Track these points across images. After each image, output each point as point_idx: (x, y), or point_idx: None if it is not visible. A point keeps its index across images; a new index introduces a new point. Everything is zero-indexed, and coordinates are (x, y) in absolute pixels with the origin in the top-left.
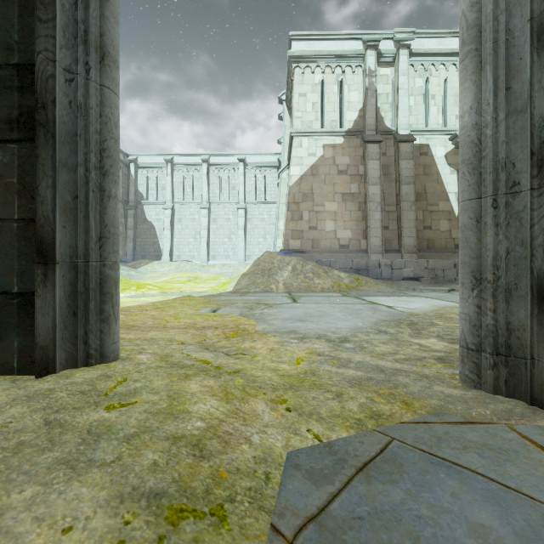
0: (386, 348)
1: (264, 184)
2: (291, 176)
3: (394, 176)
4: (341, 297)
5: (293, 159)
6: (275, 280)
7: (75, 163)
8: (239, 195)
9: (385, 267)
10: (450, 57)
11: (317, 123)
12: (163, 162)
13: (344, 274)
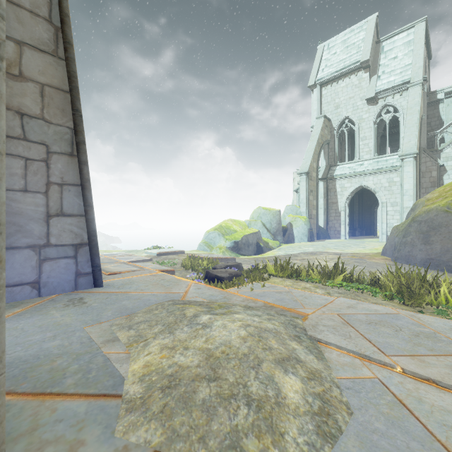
0: None
1: None
2: None
3: None
4: None
5: None
6: None
7: (375, 226)
8: None
9: None
10: None
11: None
12: None
13: None
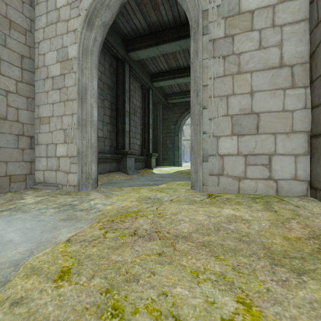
0: (67, 199)
1: None
2: None
3: None
4: None
5: None
6: None
7: None
8: None
9: None
10: None
11: None
12: None
13: None
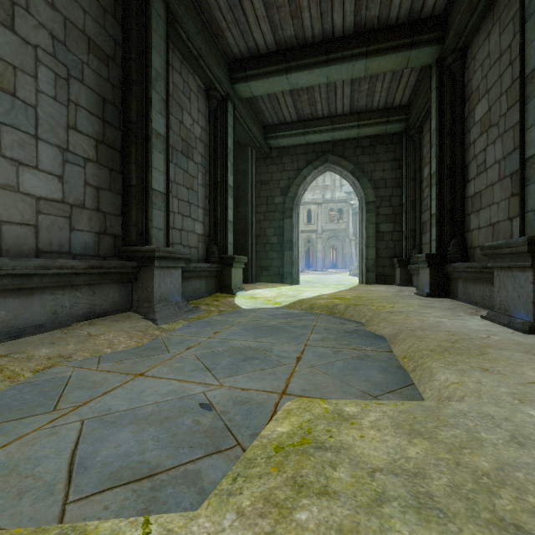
0: None
1: None
2: None
3: None
4: None
5: None
6: None
7: None
8: None
9: None
10: None
11: None
12: None
13: None
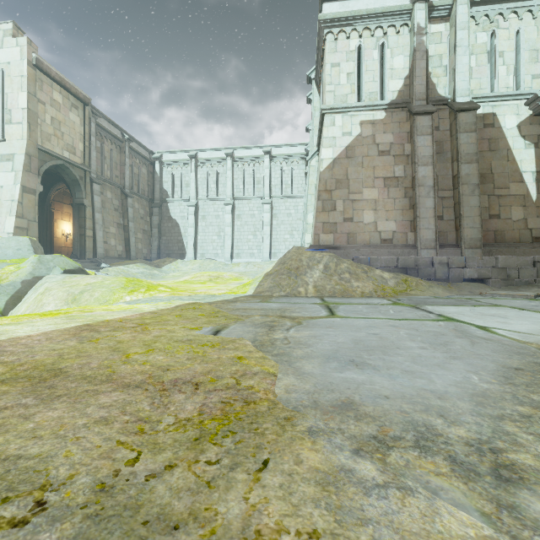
0: None
1: (291, 178)
2: (322, 160)
3: (450, 154)
4: (393, 307)
5: (324, 140)
6: (304, 282)
7: None
8: (264, 190)
9: (440, 265)
10: (525, 2)
11: (353, 97)
12: (187, 158)
13: (388, 275)
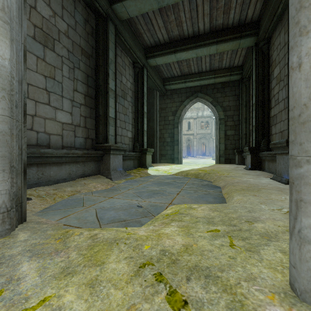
0: None
1: None
2: None
3: None
4: None
5: None
6: None
7: None
8: None
9: None
10: None
11: None
12: None
13: None
